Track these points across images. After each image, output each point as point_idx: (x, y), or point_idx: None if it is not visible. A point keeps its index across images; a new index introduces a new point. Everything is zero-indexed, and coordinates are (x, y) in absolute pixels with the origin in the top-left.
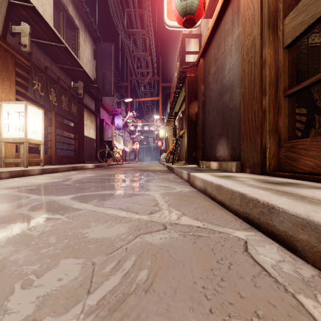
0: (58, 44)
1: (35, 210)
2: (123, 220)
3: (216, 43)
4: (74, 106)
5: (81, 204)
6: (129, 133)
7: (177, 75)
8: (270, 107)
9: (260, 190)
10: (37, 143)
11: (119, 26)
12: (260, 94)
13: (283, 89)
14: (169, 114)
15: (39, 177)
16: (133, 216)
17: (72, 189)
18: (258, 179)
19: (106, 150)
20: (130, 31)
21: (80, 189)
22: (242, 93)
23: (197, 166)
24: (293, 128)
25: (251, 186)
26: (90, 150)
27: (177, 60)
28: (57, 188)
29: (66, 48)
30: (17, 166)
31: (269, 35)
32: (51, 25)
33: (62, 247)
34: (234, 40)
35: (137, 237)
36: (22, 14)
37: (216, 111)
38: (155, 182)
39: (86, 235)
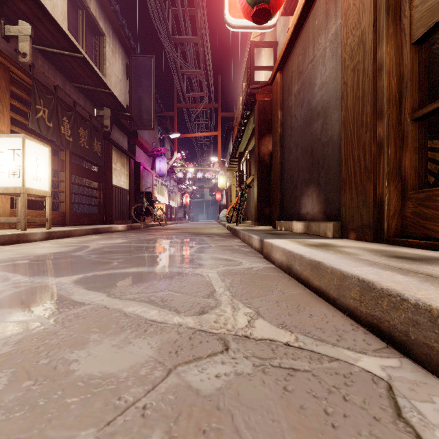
0: (74, 54)
1: (5, 306)
2: (151, 328)
3: (301, 49)
4: (98, 142)
5: (87, 293)
6: (176, 181)
7: (242, 100)
8: (390, 136)
9: (394, 273)
10: (41, 194)
11: (161, 32)
12: (373, 117)
13: (411, 108)
14: (232, 155)
15: (42, 245)
16: (170, 319)
17: (83, 264)
18: (376, 251)
19: (144, 205)
20: (177, 39)
21: (94, 265)
22: (343, 117)
23: (272, 228)
24: (424, 170)
25: (373, 265)
26: (121, 205)
27: (242, 80)
28: (61, 262)
29: (85, 60)
30: (12, 228)
31: (388, 25)
32: (65, 27)
33: (12, 403)
34: (329, 40)
35: (171, 374)
36: (19, 9)
37: (301, 147)
38: (211, 252)
39: (72, 368)
